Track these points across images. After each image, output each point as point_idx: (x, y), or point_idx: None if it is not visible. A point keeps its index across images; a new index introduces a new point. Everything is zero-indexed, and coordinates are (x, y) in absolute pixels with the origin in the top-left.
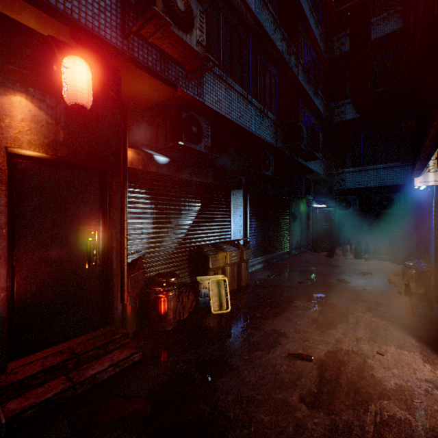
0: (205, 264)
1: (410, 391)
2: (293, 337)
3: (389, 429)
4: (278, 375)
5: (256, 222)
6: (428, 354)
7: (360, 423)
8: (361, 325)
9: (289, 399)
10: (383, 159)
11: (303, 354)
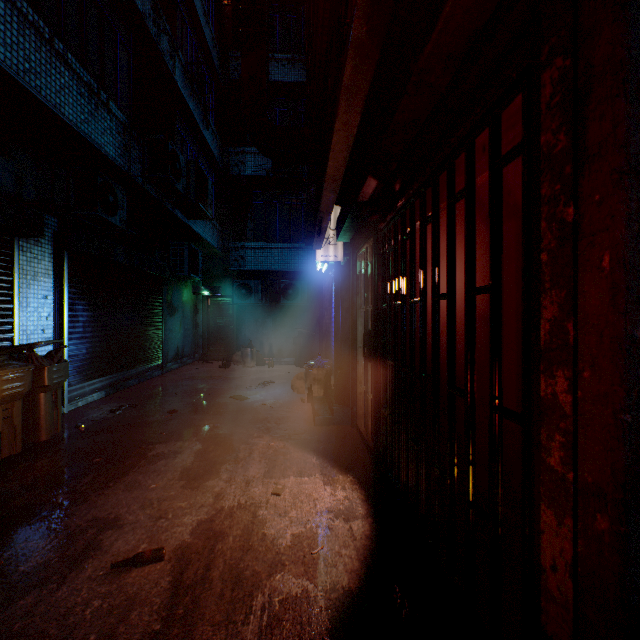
0: None
1: (310, 537)
2: (136, 521)
3: (280, 630)
4: (71, 637)
5: (90, 311)
6: (330, 472)
7: None
8: (256, 457)
9: None
10: (288, 238)
11: (146, 551)
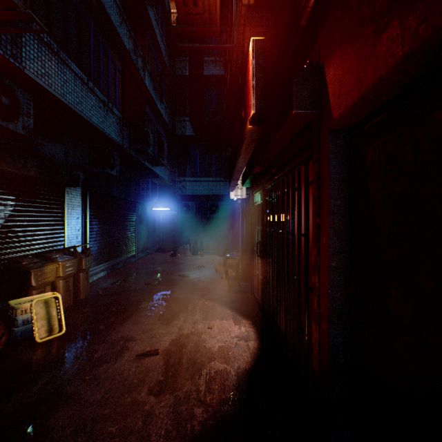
0: (25, 282)
1: (227, 348)
2: (142, 338)
3: (215, 381)
4: (126, 380)
5: (99, 225)
6: (238, 318)
7: (196, 388)
8: (198, 310)
9: (139, 397)
10: (213, 174)
11: (151, 350)
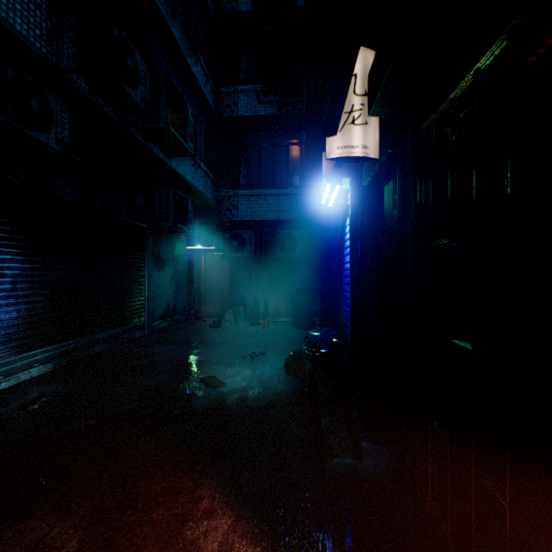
0: None
1: None
2: None
3: None
4: None
5: (26, 263)
6: None
7: None
8: None
9: None
10: (285, 183)
11: None
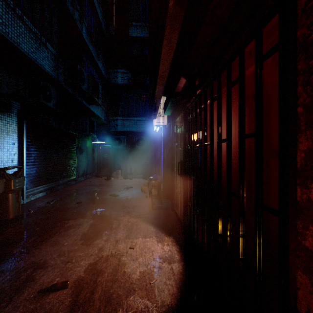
0: None
1: (149, 273)
2: (55, 264)
3: None
4: None
5: (38, 151)
6: (160, 235)
7: None
8: (122, 227)
9: None
10: (140, 115)
11: (58, 283)
